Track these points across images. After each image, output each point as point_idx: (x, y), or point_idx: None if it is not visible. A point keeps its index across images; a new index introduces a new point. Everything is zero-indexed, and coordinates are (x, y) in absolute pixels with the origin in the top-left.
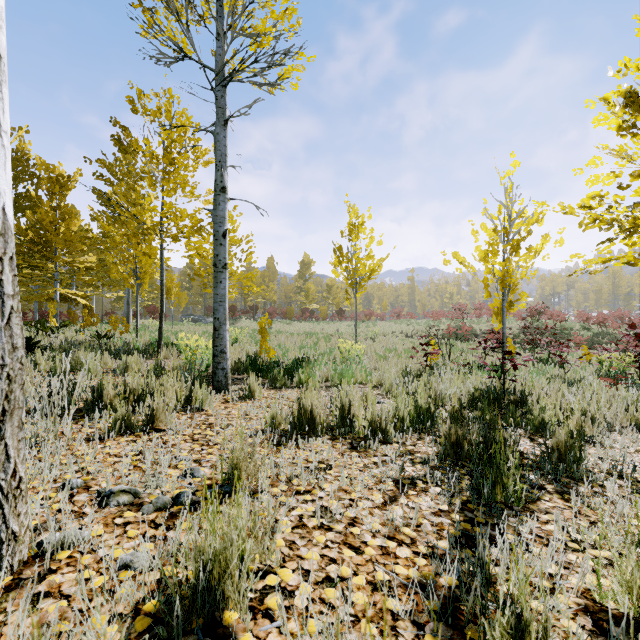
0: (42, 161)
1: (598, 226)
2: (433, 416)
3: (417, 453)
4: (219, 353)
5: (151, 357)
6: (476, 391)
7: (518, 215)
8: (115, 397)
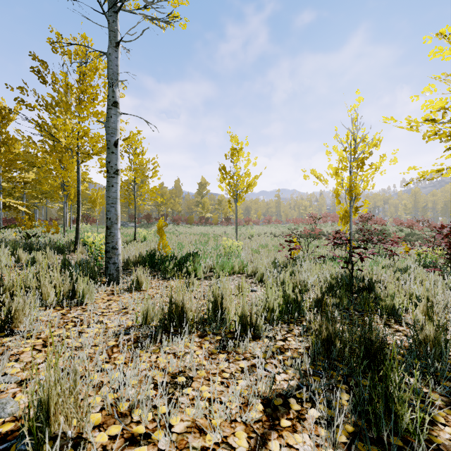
0: None
1: (439, 138)
2: (300, 305)
3: (287, 351)
4: (110, 249)
5: (69, 253)
6: (332, 280)
7: (361, 140)
8: None
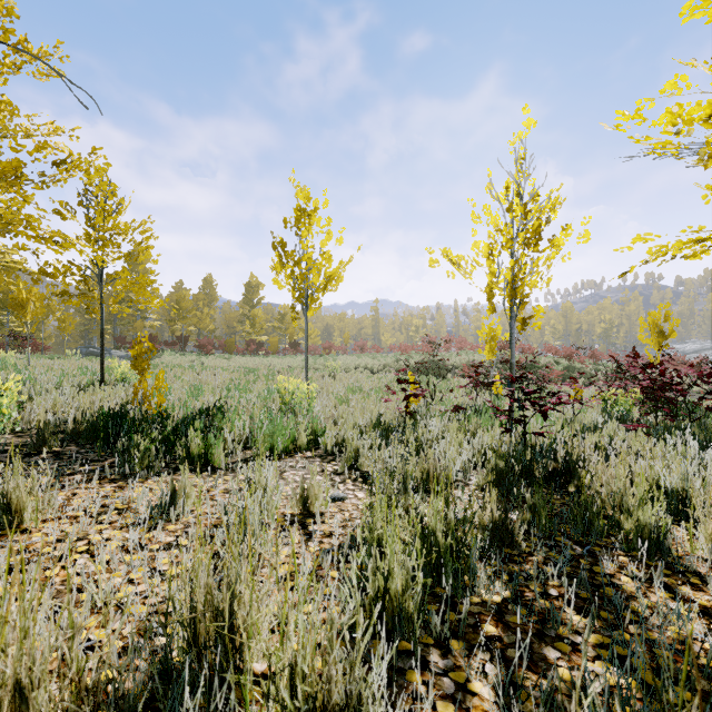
0: None
1: None
2: (463, 557)
3: None
4: None
5: None
6: (500, 461)
7: (532, 197)
8: None
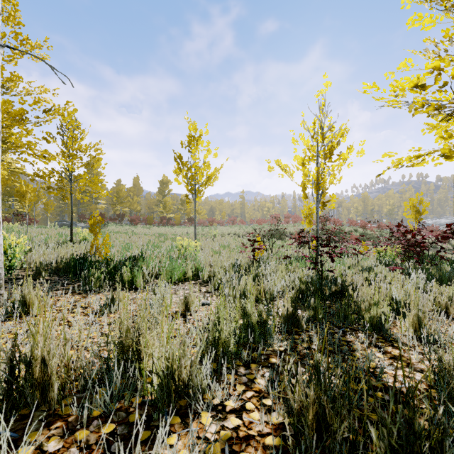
0: None
1: (426, 111)
2: (266, 328)
3: (245, 448)
4: None
5: None
6: (302, 284)
7: (329, 128)
8: None
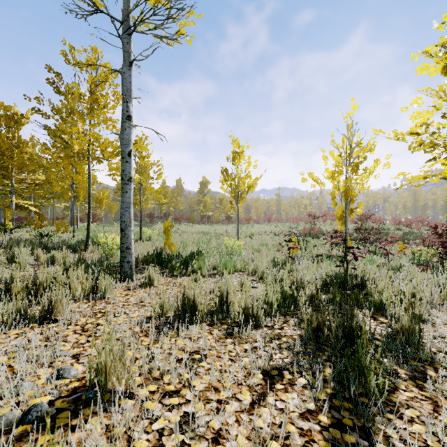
0: (1, 102)
1: (423, 149)
2: (296, 300)
3: (283, 337)
4: (125, 249)
5: (80, 251)
6: (327, 277)
7: (357, 145)
8: (23, 289)
